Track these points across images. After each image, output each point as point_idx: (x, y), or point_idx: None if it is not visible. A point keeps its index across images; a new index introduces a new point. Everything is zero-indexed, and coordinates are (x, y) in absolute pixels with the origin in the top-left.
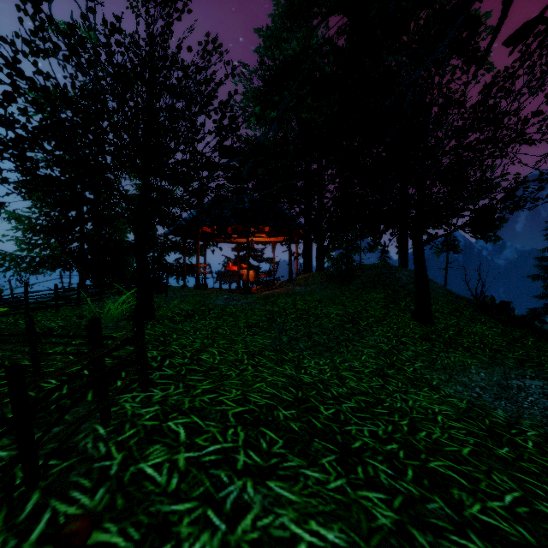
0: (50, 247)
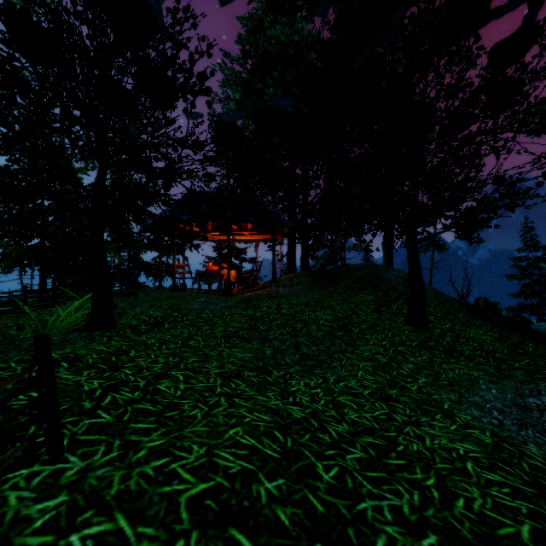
0: (3, 244)
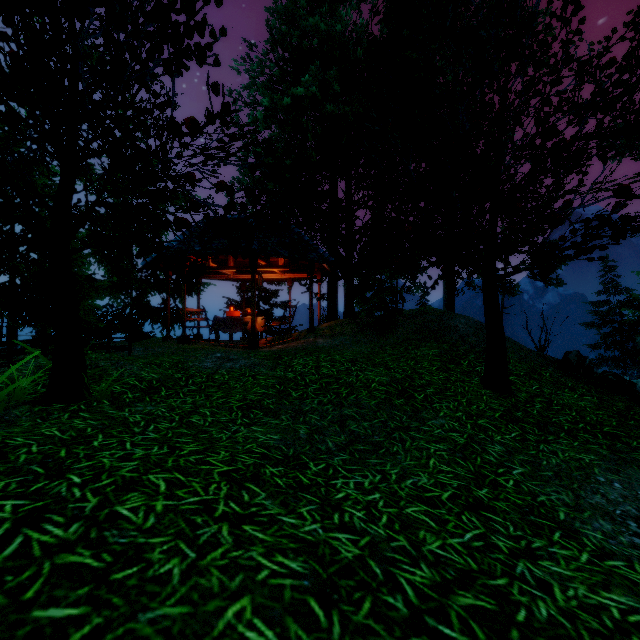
0: None
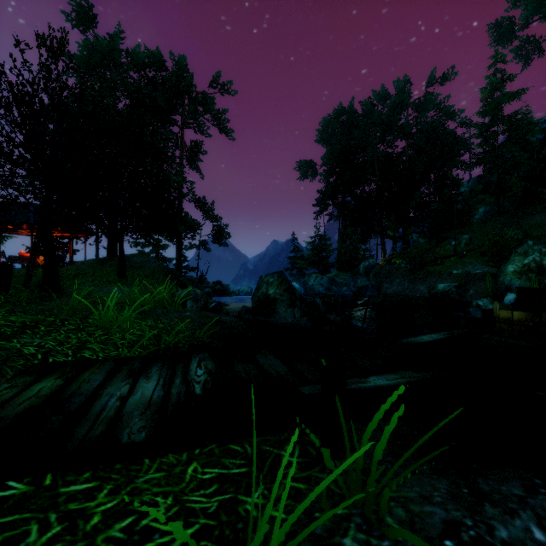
0: None
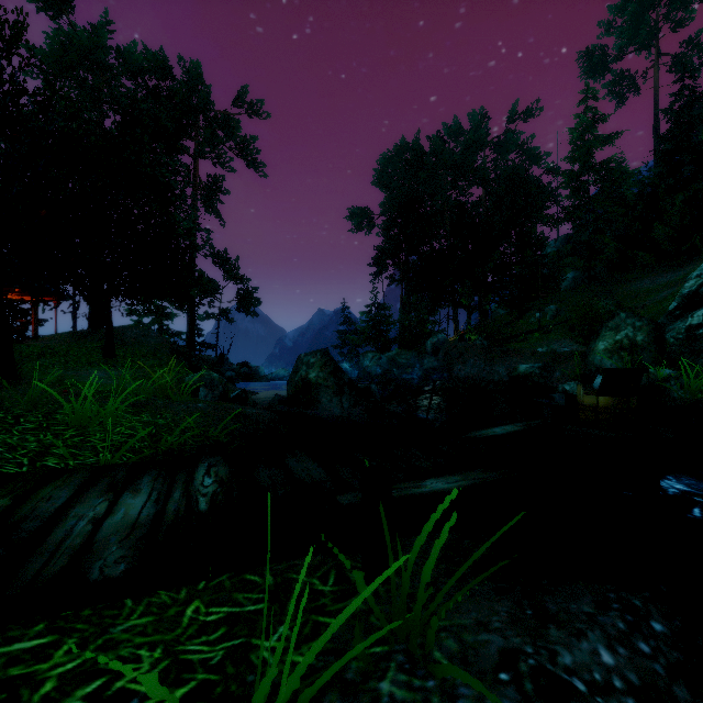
0: None
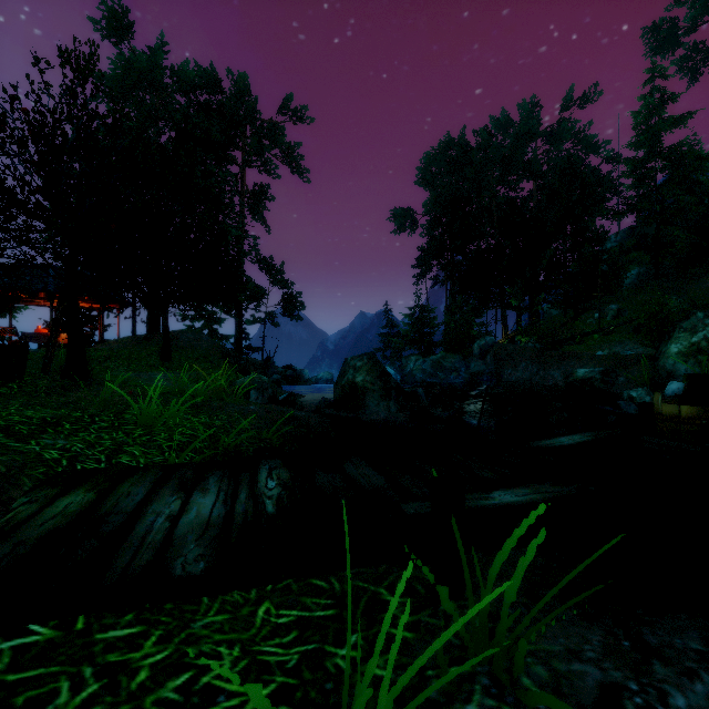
0: None
